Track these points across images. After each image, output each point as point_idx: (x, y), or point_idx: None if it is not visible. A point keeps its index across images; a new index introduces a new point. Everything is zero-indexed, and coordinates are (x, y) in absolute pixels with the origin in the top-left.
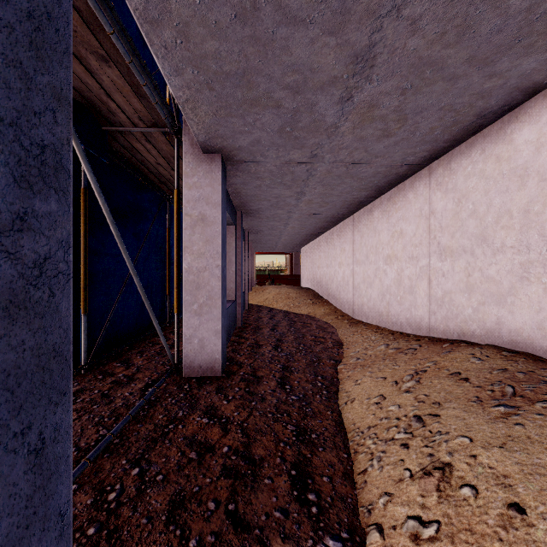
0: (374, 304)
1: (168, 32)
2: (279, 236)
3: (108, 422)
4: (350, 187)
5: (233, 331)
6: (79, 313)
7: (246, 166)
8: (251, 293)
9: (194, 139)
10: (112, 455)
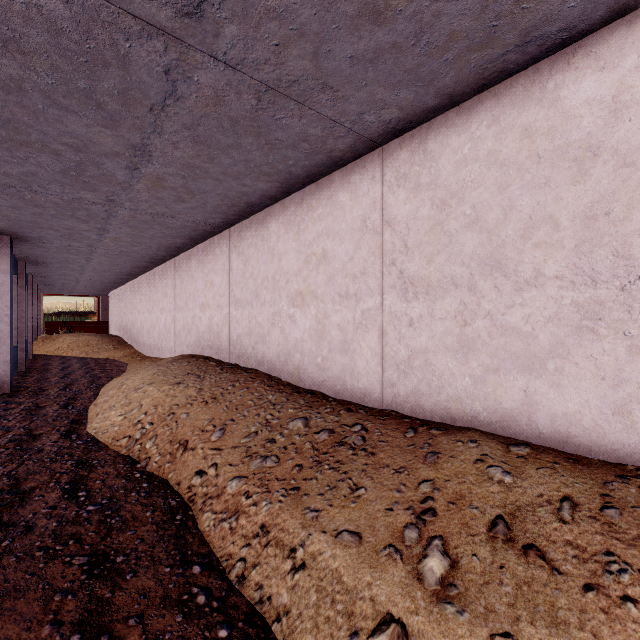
0: (156, 343)
1: None
2: (75, 281)
3: None
4: (130, 260)
5: (16, 373)
6: None
7: (34, 242)
8: (37, 343)
9: None
10: None
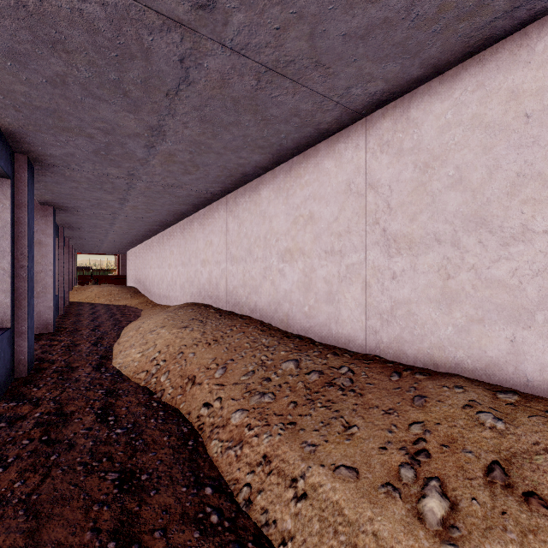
0: (165, 293)
1: (38, 185)
2: (101, 242)
3: None
4: (144, 224)
5: (57, 316)
6: None
7: (70, 211)
8: (72, 292)
9: None
10: None
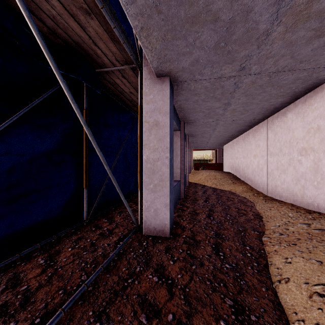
0: (288, 187)
1: None
2: (208, 138)
3: (89, 268)
4: (269, 95)
5: (178, 201)
6: (83, 187)
7: (187, 85)
8: (190, 175)
9: (150, 68)
10: (84, 303)
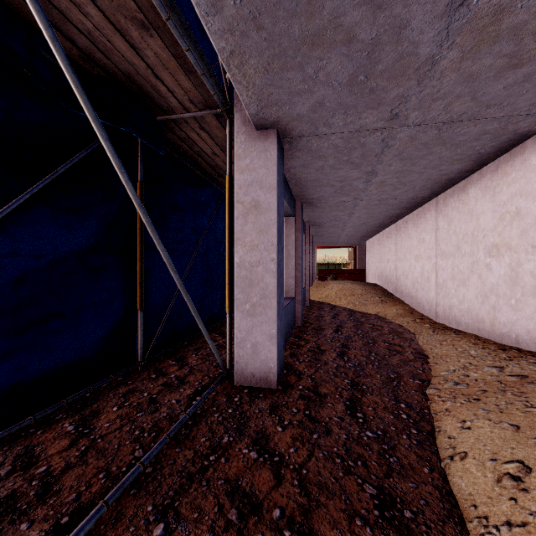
0: (470, 307)
1: None
2: (342, 228)
3: (146, 439)
4: (439, 159)
5: (292, 330)
6: (137, 308)
7: (306, 142)
8: (312, 289)
9: (246, 116)
10: (139, 492)
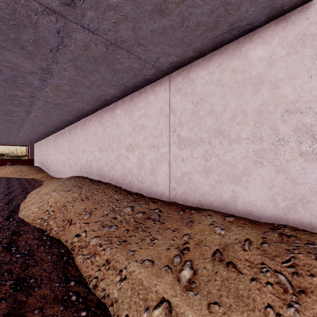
0: (59, 170)
1: None
2: (15, 137)
3: None
4: (45, 127)
5: None
6: None
7: None
8: None
9: None
10: None
